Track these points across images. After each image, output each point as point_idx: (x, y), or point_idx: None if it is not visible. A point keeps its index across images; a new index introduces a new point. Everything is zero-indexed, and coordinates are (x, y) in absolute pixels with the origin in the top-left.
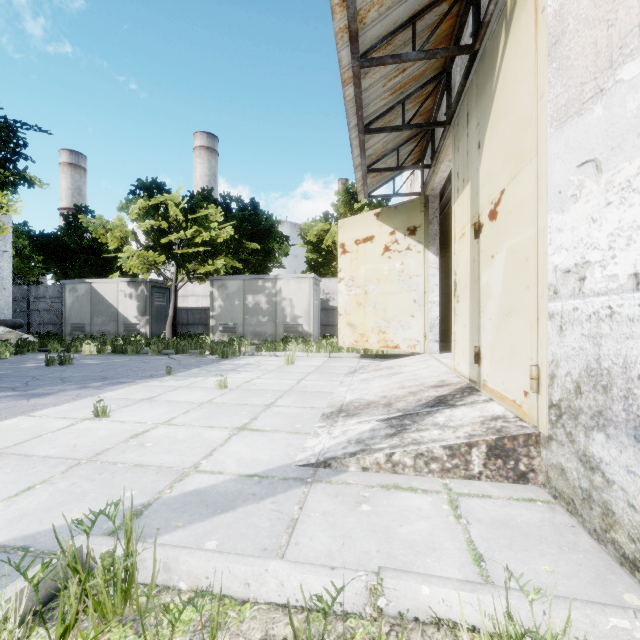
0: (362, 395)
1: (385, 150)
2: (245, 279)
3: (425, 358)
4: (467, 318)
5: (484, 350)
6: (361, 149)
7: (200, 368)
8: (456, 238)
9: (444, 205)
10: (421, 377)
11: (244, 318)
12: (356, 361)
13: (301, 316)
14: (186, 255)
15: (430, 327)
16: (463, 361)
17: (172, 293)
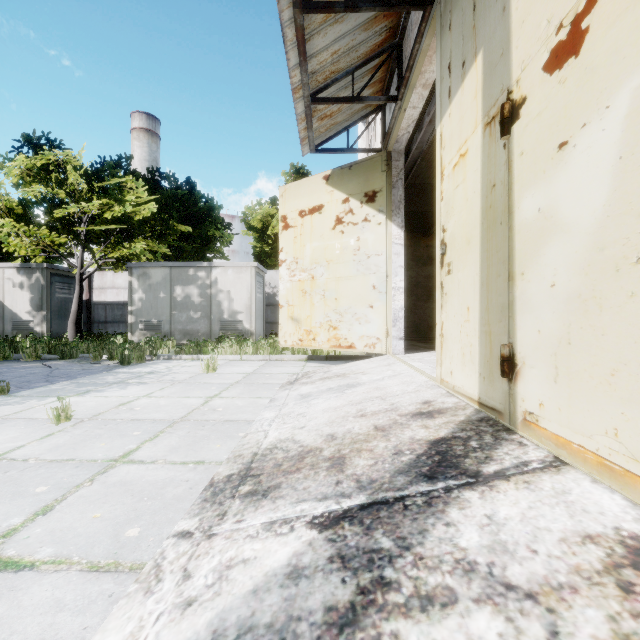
0: (295, 430)
1: (336, 71)
2: (172, 267)
3: (389, 361)
4: (474, 295)
5: (529, 351)
6: (300, 49)
7: (71, 381)
8: (446, 171)
9: (409, 170)
10: (390, 393)
11: (171, 314)
12: (301, 365)
13: (241, 311)
14: (94, 235)
15: (393, 320)
16: (463, 369)
17: (76, 282)
